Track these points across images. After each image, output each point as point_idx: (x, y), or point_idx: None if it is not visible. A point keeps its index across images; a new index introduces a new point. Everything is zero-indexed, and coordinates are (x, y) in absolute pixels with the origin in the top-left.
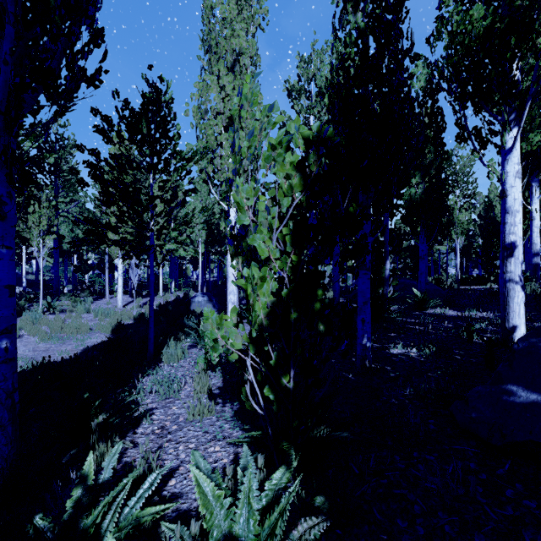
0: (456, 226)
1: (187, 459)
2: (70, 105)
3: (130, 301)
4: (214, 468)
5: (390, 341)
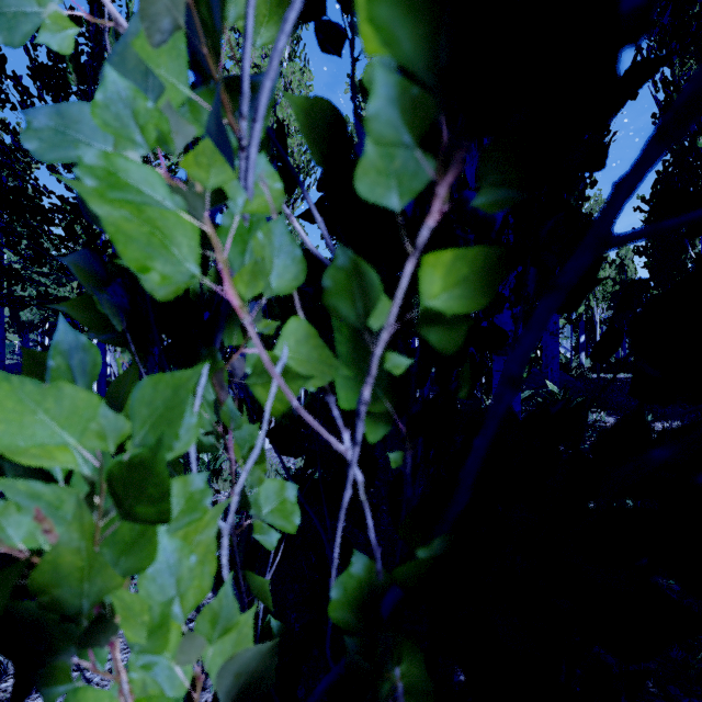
0: (595, 289)
1: None
2: None
3: None
4: None
5: None
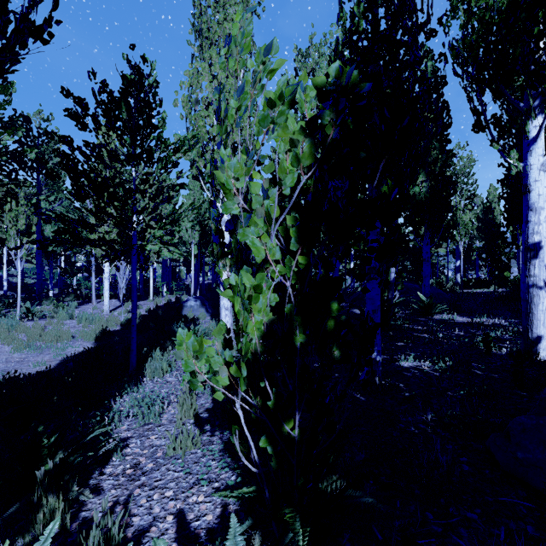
0: (459, 228)
1: (161, 514)
2: (11, 64)
3: (118, 305)
4: (195, 529)
5: (399, 351)
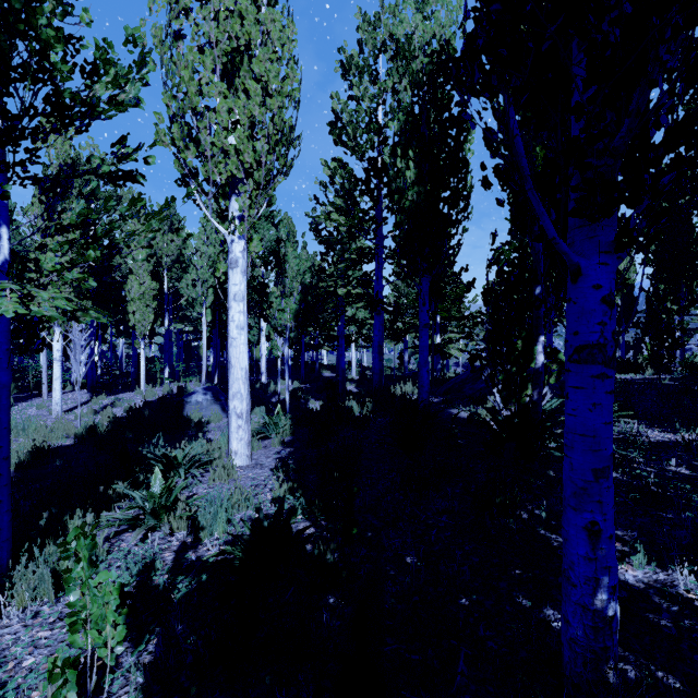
0: None
1: None
2: None
3: (84, 401)
4: None
5: None
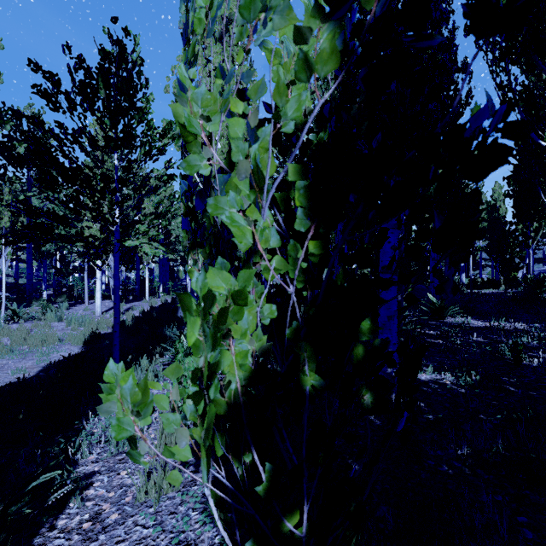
0: None
1: None
2: None
3: (112, 307)
4: None
5: None
